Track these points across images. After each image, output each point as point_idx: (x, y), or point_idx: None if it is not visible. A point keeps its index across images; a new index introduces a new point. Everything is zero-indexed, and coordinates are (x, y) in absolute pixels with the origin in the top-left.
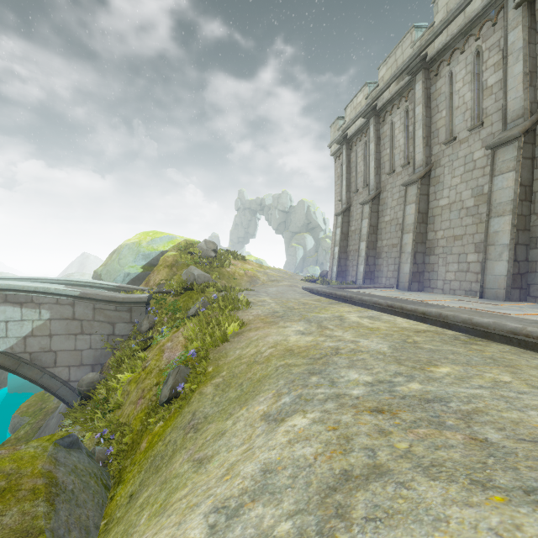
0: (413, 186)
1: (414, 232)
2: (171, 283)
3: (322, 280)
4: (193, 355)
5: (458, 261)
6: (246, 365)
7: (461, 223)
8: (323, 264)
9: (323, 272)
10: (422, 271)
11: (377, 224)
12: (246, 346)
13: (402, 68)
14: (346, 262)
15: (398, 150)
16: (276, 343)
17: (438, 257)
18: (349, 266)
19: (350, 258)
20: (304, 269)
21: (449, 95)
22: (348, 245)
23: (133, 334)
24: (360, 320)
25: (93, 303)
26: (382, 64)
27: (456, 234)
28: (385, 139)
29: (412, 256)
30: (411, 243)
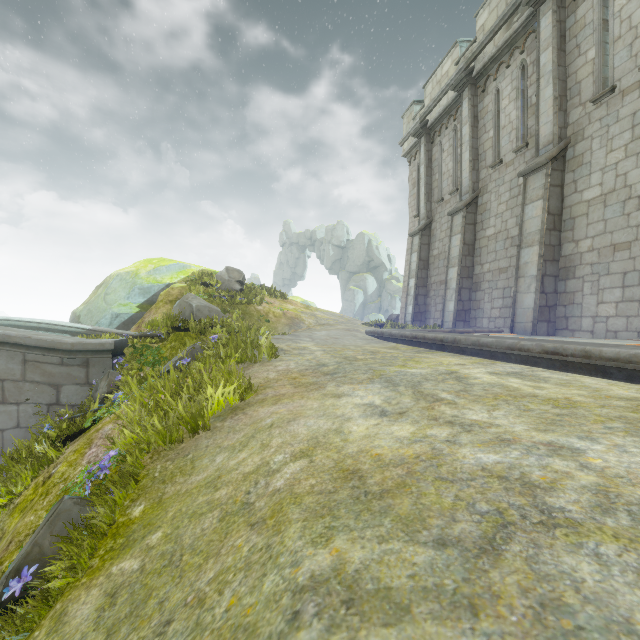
0: (537, 173)
1: (541, 243)
2: (154, 320)
3: (393, 324)
4: (103, 468)
5: (623, 284)
6: (219, 515)
7: (628, 222)
8: (388, 311)
9: (391, 317)
10: (553, 305)
11: (473, 242)
12: (242, 445)
13: (516, 1)
14: (426, 300)
15: (508, 129)
16: (315, 440)
17: (582, 281)
18: (430, 304)
19: (431, 294)
20: (365, 317)
21: (600, 23)
22: (428, 277)
23: (86, 404)
24: (502, 381)
25: (22, 351)
26: (483, 6)
27: (618, 242)
28: (486, 118)
29: (538, 281)
30: (536, 261)
